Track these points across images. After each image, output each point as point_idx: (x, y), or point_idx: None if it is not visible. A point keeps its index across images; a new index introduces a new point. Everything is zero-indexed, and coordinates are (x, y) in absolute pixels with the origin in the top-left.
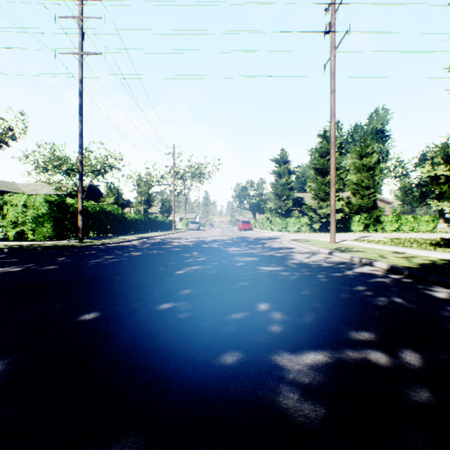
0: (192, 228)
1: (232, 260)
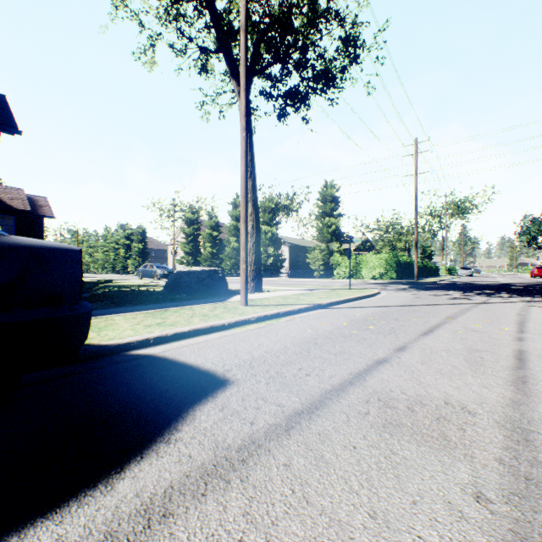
0: (462, 274)
1: (541, 288)
